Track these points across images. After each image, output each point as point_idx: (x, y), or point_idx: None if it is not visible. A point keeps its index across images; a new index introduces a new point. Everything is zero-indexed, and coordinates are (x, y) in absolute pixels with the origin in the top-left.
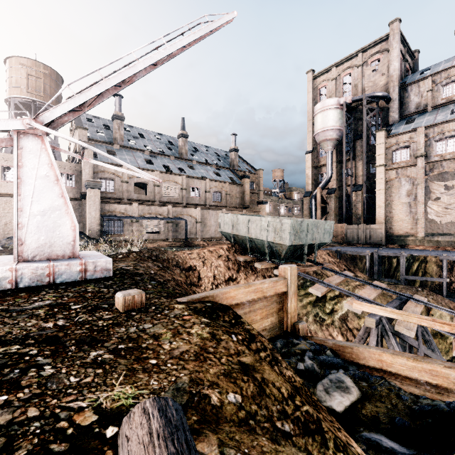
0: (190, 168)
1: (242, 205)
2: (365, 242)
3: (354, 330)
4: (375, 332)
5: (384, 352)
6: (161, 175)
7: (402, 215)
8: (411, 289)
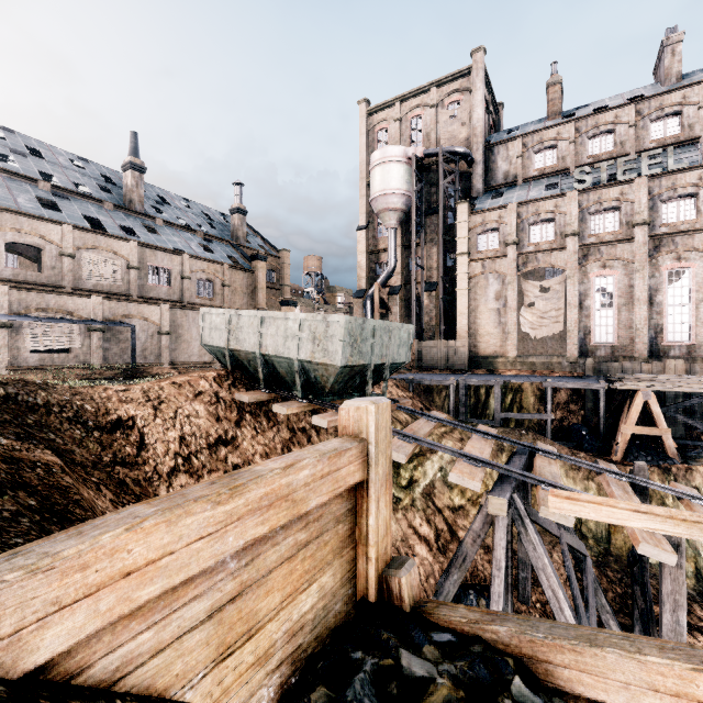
0: (149, 232)
1: (252, 307)
2: (442, 366)
3: (445, 511)
4: (503, 522)
5: (699, 668)
6: (79, 235)
7: (490, 327)
8: (513, 433)
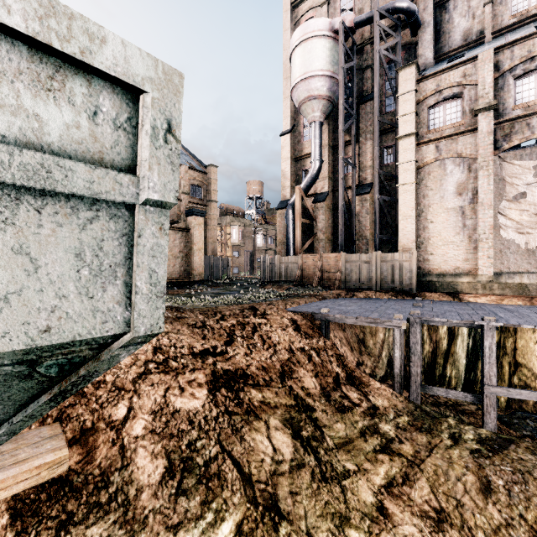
0: None
1: None
2: (379, 287)
3: None
4: None
5: None
6: None
7: (448, 234)
8: None
